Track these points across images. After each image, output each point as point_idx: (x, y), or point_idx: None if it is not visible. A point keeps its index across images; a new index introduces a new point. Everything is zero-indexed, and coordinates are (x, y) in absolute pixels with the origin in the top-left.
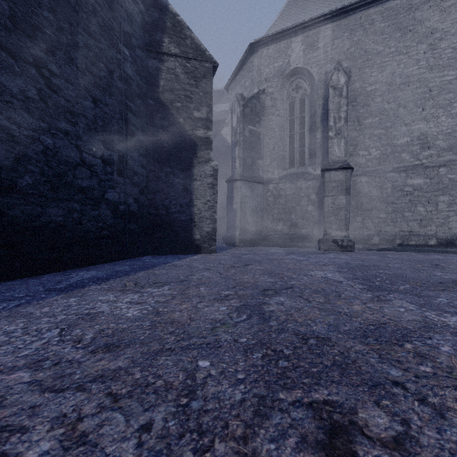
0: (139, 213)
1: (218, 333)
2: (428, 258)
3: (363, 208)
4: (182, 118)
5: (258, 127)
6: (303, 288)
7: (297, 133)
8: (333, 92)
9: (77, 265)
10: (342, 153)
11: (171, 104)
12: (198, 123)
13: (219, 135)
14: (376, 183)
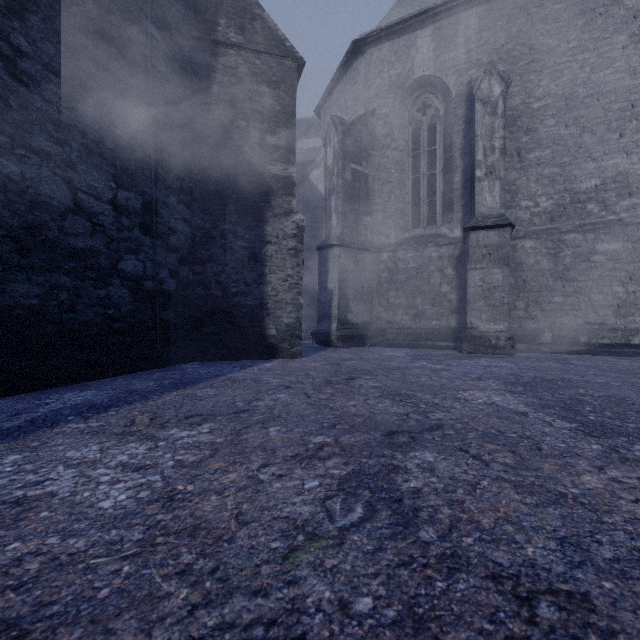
0: (179, 294)
1: (298, 575)
2: (639, 366)
3: (527, 287)
4: (248, 146)
5: (366, 166)
6: (461, 429)
7: (424, 176)
8: (482, 109)
9: (67, 380)
10: (496, 202)
11: (230, 123)
12: (273, 153)
13: (307, 181)
14: (548, 249)
